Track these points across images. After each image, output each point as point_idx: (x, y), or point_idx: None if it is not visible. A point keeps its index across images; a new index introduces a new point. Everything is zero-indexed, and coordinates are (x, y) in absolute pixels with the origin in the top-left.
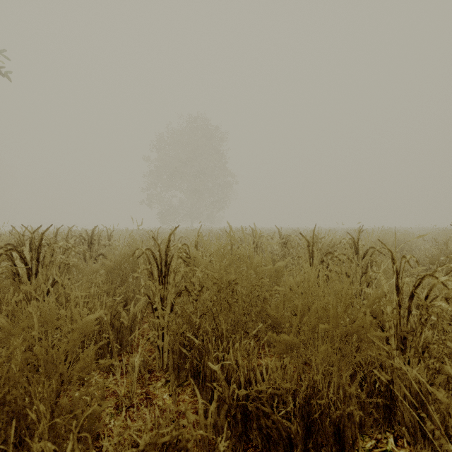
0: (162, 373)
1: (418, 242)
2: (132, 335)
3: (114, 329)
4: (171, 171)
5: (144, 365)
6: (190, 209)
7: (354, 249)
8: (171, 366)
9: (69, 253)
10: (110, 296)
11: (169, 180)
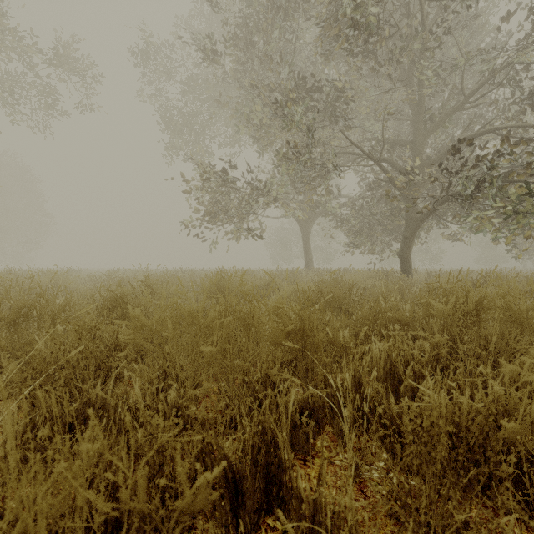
0: None
1: None
2: None
3: None
4: None
5: None
6: None
7: None
8: None
9: None
10: None
11: None
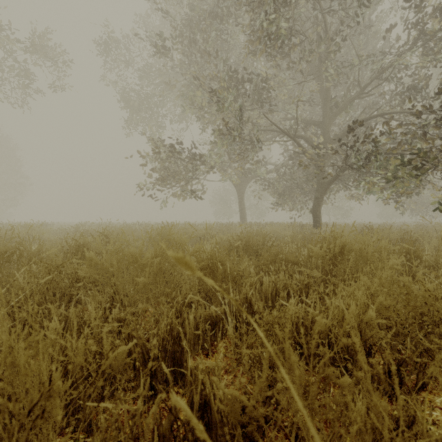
0: None
1: None
2: None
3: None
4: None
5: None
6: None
7: None
8: None
9: None
10: None
11: None
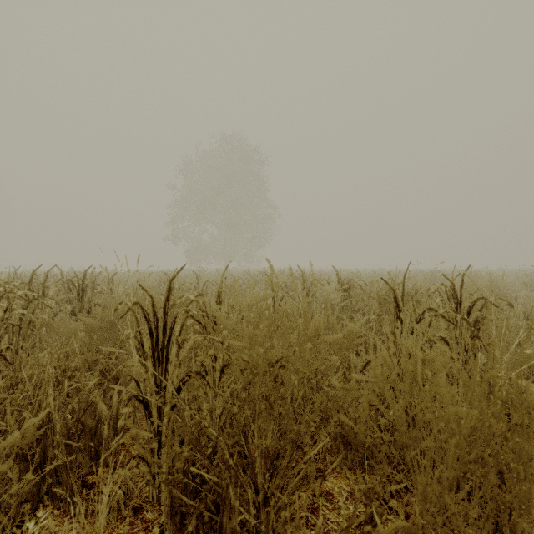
0: (157, 514)
1: (513, 288)
2: (116, 439)
3: (84, 431)
4: (201, 201)
5: (126, 500)
6: (224, 247)
7: (453, 300)
8: (168, 514)
9: (35, 306)
10: (90, 372)
11: (198, 212)
